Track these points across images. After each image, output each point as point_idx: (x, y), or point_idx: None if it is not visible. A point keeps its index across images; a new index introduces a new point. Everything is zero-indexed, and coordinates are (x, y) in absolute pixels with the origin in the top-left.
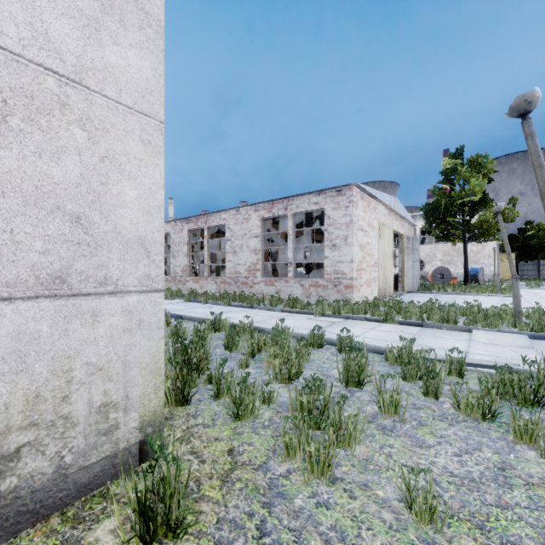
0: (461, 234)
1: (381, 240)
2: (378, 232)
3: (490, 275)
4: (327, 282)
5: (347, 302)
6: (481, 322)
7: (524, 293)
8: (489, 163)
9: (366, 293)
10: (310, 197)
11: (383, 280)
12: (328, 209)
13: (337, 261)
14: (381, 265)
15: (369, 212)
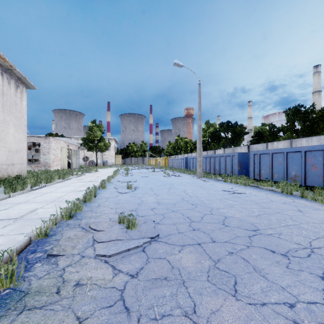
0: (95, 149)
1: (62, 152)
2: (61, 149)
3: (112, 163)
4: (41, 165)
5: (48, 170)
6: (77, 171)
7: (110, 168)
8: (103, 127)
9: (56, 168)
10: (35, 138)
11: (63, 165)
12: (42, 142)
13: (45, 159)
14: (62, 160)
15: (57, 144)
